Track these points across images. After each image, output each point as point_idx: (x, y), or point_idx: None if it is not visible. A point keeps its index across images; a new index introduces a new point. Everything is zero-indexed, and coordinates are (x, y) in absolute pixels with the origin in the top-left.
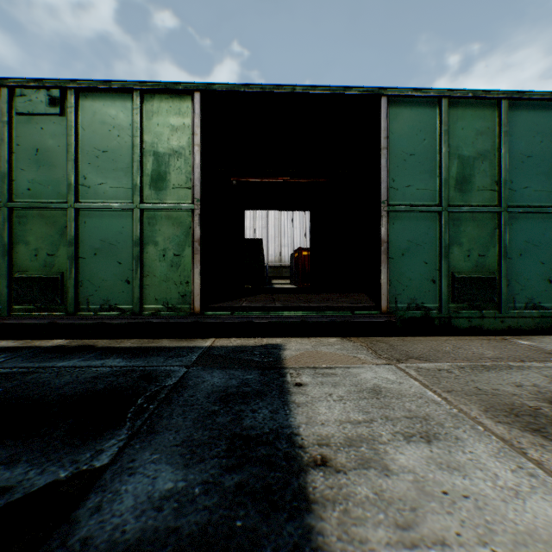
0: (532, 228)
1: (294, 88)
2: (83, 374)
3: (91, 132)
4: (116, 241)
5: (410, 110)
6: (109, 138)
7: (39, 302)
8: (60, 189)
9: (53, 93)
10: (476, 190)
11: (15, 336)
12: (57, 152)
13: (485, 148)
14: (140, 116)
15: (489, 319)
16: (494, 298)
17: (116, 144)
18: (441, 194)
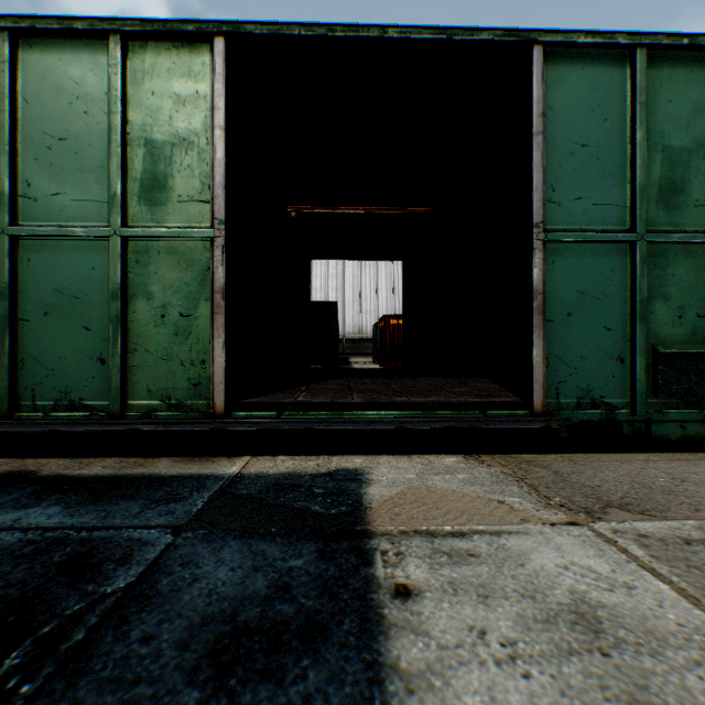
0: None
1: (385, 30)
2: None
3: (40, 106)
4: (82, 292)
5: (580, 70)
6: (71, 116)
7: None
8: None
9: None
10: (693, 205)
11: None
12: None
13: None
14: (121, 79)
15: None
16: None
17: (81, 127)
18: (634, 212)
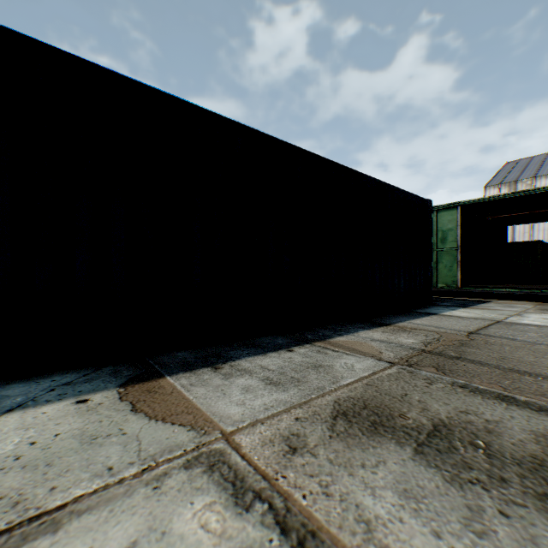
0: None
1: (504, 196)
2: None
3: None
4: None
5: None
6: None
7: None
8: None
9: None
10: None
11: None
12: None
13: None
14: (435, 219)
15: None
16: None
17: None
18: None
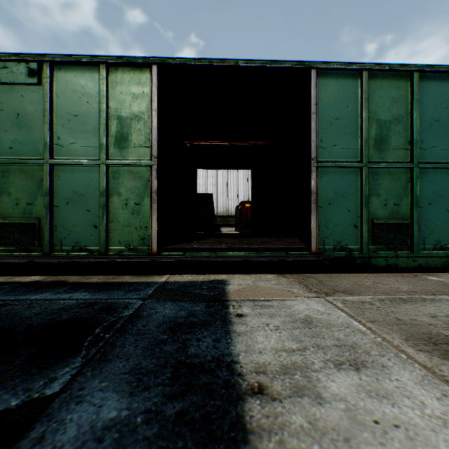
0: (439, 181)
1: (237, 62)
2: (51, 306)
3: (64, 99)
4: (86, 192)
5: (335, 81)
6: (80, 104)
7: (19, 244)
8: (38, 147)
9: (31, 66)
10: (392, 149)
11: (0, 273)
12: (35, 116)
13: (399, 113)
14: (105, 86)
15: (403, 258)
16: (407, 241)
17: (85, 109)
18: (362, 152)
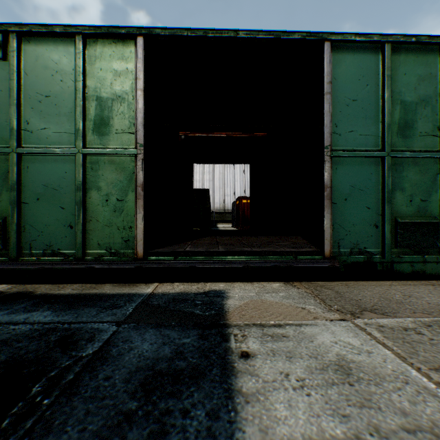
0: None
1: (237, 32)
2: None
3: (34, 77)
4: (59, 186)
5: (352, 56)
6: (52, 83)
7: None
8: (3, 134)
9: None
10: (418, 135)
11: None
12: None
13: (427, 94)
14: (82, 61)
15: (431, 264)
16: (437, 243)
17: (58, 89)
18: (383, 139)
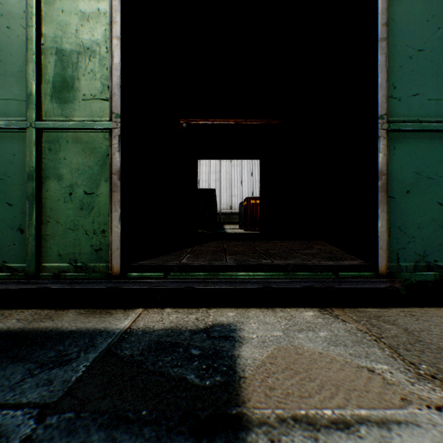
0: None
1: None
2: None
3: None
4: (6, 175)
5: None
6: None
7: None
8: None
9: None
10: None
11: None
12: None
13: None
14: None
15: None
16: None
17: (4, 39)
18: None
